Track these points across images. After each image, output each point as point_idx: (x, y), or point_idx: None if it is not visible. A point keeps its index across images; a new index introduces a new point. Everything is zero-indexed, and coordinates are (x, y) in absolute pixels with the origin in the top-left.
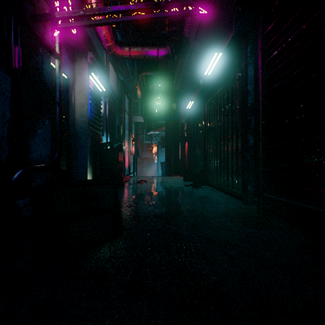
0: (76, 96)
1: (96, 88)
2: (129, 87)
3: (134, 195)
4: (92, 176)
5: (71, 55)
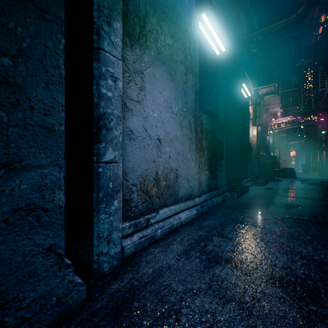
0: None
1: None
2: None
3: None
4: None
5: None
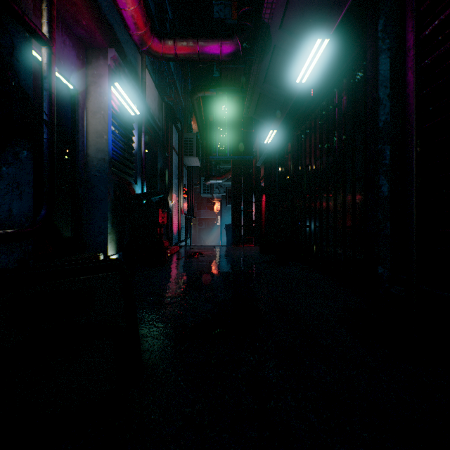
0: (89, 119)
1: (123, 109)
2: (180, 118)
3: (181, 279)
4: (116, 248)
5: (81, 53)
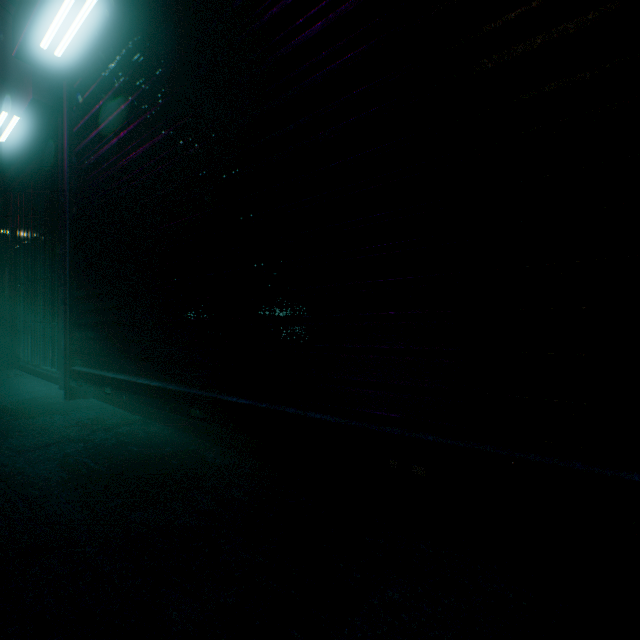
0: None
1: None
2: None
3: None
4: None
5: None
